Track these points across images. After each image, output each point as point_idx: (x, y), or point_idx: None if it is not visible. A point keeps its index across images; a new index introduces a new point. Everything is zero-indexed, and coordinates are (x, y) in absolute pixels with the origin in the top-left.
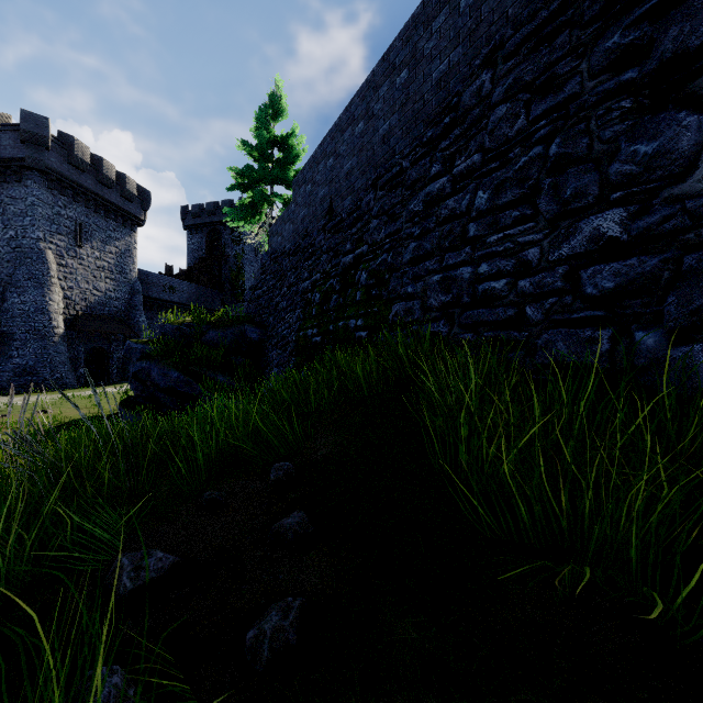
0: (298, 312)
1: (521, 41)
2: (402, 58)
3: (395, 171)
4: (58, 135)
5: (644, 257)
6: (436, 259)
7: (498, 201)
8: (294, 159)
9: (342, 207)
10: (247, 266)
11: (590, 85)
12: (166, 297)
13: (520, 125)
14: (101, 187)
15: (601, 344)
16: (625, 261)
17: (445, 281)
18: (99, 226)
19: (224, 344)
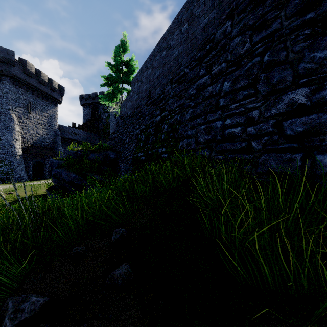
0: (133, 145)
1: (247, 4)
2: (185, 18)
3: (181, 74)
4: (19, 59)
5: (320, 114)
6: (203, 117)
7: (235, 87)
8: (133, 72)
9: (155, 93)
10: (111, 123)
11: (286, 23)
12: (72, 137)
13: (247, 47)
14: (40, 85)
15: (296, 162)
16: (309, 116)
17: (207, 129)
18: (39, 103)
19: (98, 160)
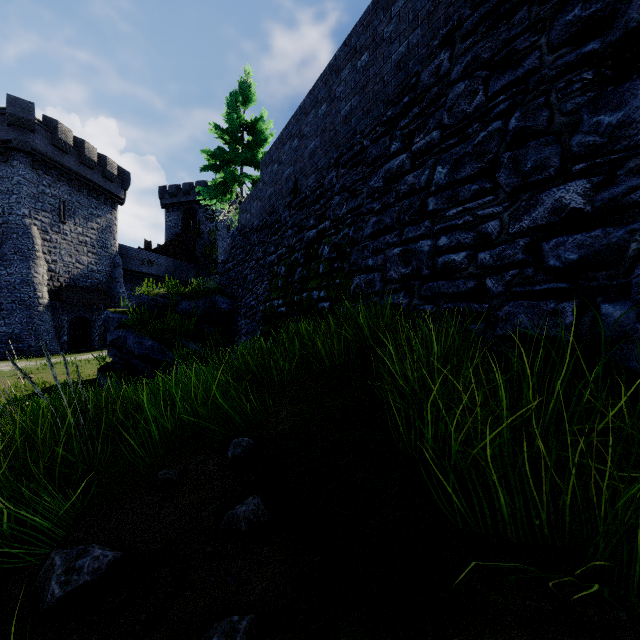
0: (265, 284)
1: (479, 19)
2: (363, 42)
3: (357, 150)
4: (43, 119)
5: (609, 228)
6: (396, 233)
7: (457, 175)
8: (263, 142)
9: (306, 184)
10: (220, 241)
11: (550, 58)
12: (145, 270)
13: (478, 101)
14: (83, 167)
15: (565, 316)
16: (589, 233)
17: (405, 254)
18: (81, 204)
19: (196, 314)
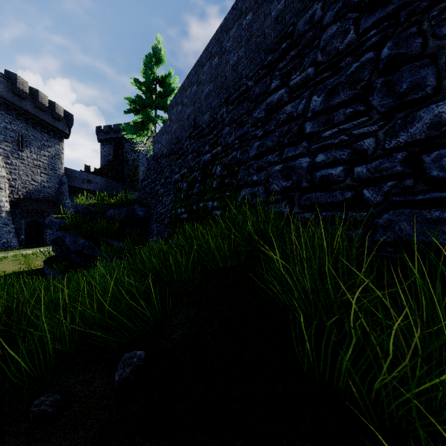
0: (171, 196)
1: None
2: (247, 5)
3: (243, 90)
4: (5, 73)
5: None
6: (277, 153)
7: (331, 102)
8: (171, 93)
9: (202, 120)
10: (141, 167)
11: None
12: (85, 186)
13: (350, 39)
14: (37, 110)
15: None
16: None
17: (285, 170)
18: (36, 137)
19: (120, 219)
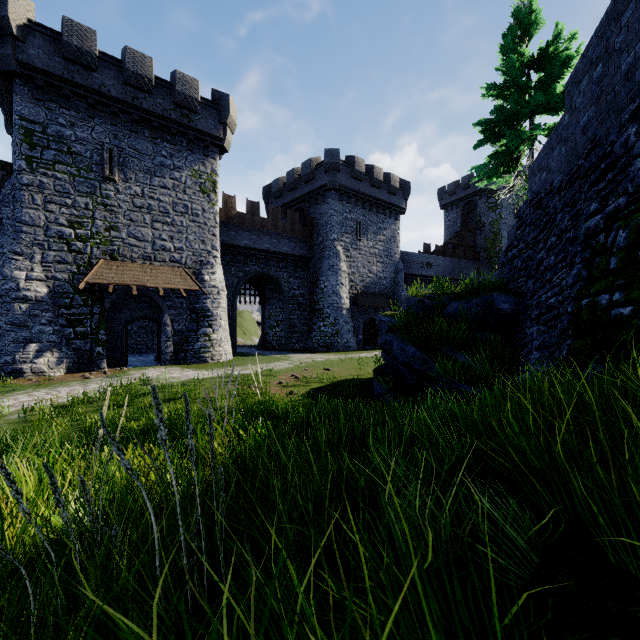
0: (576, 268)
1: None
2: None
3: None
4: (346, 159)
5: None
6: None
7: None
8: (568, 70)
9: None
10: (504, 231)
11: None
12: (423, 272)
13: None
14: (373, 189)
15: None
16: None
17: None
18: (372, 221)
19: (467, 317)
